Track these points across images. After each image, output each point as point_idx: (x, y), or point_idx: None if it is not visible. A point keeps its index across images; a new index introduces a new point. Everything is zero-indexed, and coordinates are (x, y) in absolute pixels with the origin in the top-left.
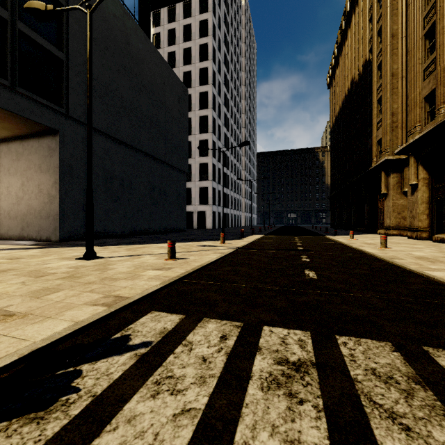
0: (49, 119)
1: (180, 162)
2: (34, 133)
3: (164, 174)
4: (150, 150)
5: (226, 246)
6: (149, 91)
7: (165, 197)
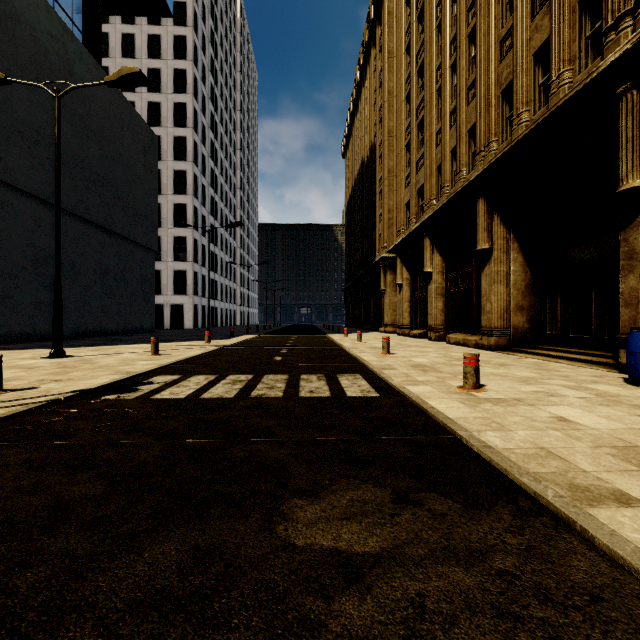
0: None
1: (146, 236)
2: None
3: (122, 253)
4: (102, 220)
5: (212, 345)
6: (100, 138)
7: (124, 285)
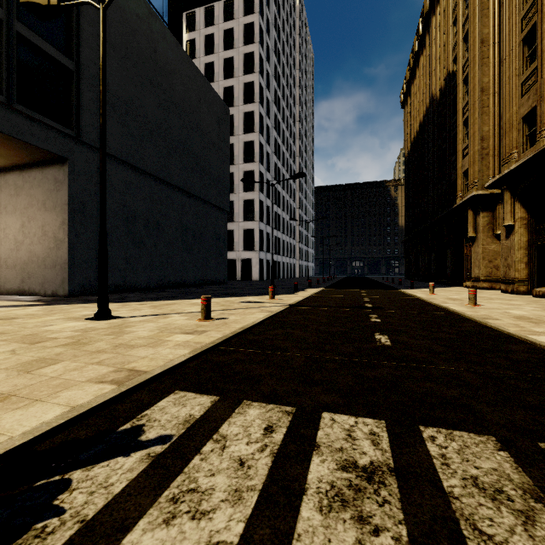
0: (55, 144)
1: (219, 198)
2: (37, 161)
3: (200, 213)
4: (182, 183)
5: (276, 302)
6: (180, 110)
7: (201, 242)
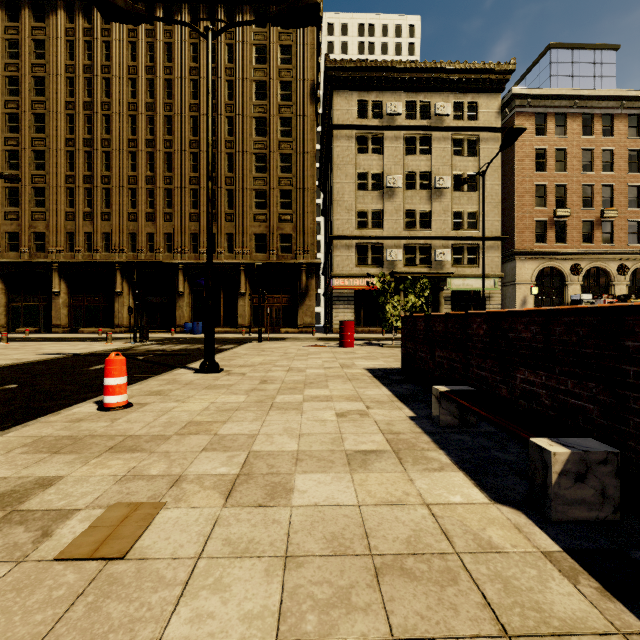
0: None
1: None
2: None
3: None
4: None
5: None
6: None
7: None
